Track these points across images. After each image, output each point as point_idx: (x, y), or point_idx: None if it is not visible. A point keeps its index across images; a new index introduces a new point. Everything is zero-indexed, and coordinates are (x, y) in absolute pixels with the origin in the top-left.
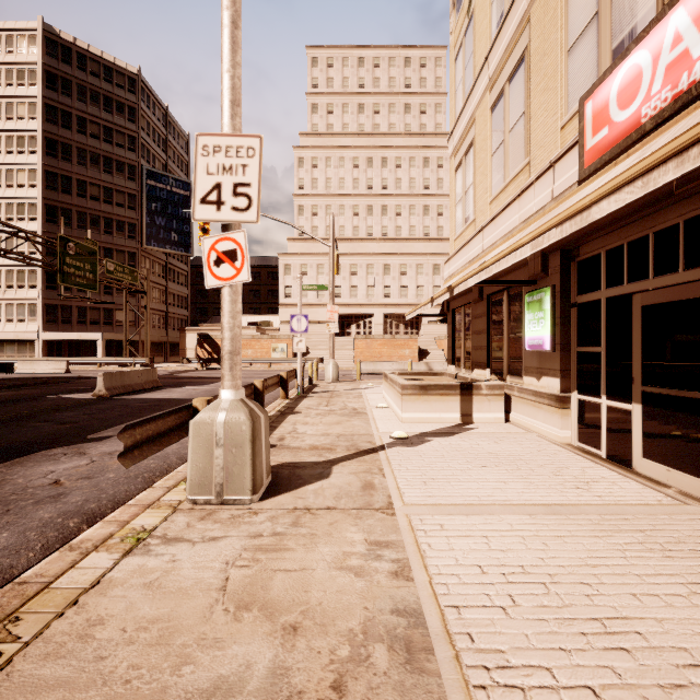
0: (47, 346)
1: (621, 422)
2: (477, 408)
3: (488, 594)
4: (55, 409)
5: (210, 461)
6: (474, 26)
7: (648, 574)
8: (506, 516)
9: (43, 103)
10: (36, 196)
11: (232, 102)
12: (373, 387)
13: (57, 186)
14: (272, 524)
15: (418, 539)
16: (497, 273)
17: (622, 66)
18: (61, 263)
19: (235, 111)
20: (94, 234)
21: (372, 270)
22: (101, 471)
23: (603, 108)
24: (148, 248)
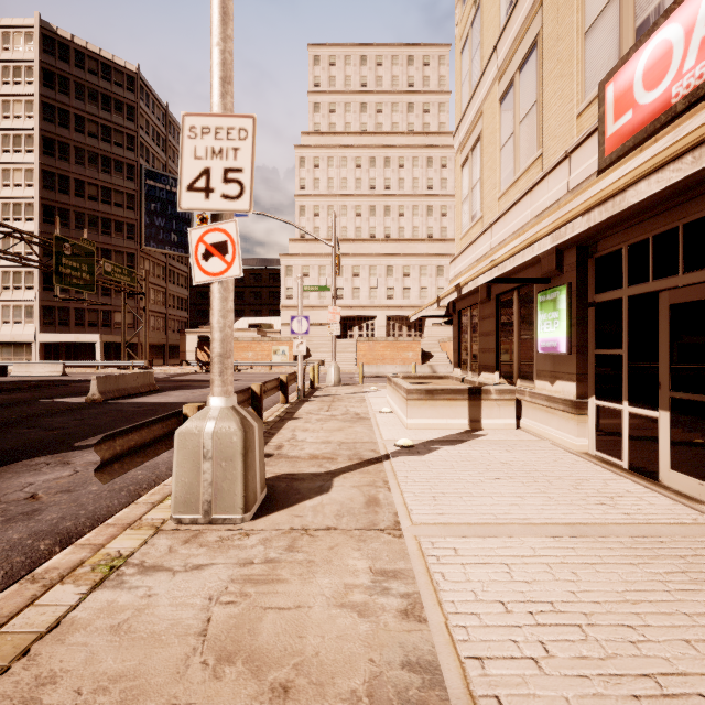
0: (44, 348)
1: (646, 431)
2: (486, 414)
3: (515, 640)
4: (45, 414)
5: (197, 475)
6: (481, 16)
7: (699, 613)
8: (527, 539)
9: (40, 101)
10: (33, 196)
11: (222, 79)
12: (376, 391)
13: (54, 186)
14: (265, 548)
15: (430, 568)
16: (506, 272)
17: (649, 43)
18: (57, 263)
19: (226, 88)
20: (92, 235)
21: (375, 272)
22: (83, 484)
23: (626, 91)
24: (147, 249)
